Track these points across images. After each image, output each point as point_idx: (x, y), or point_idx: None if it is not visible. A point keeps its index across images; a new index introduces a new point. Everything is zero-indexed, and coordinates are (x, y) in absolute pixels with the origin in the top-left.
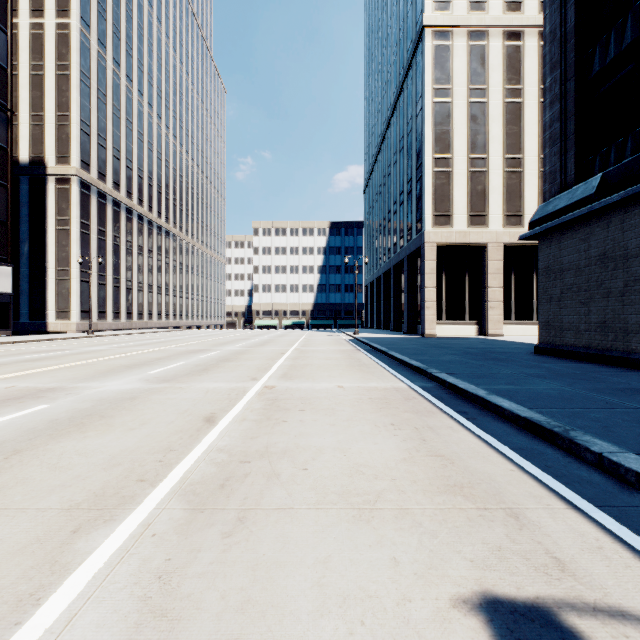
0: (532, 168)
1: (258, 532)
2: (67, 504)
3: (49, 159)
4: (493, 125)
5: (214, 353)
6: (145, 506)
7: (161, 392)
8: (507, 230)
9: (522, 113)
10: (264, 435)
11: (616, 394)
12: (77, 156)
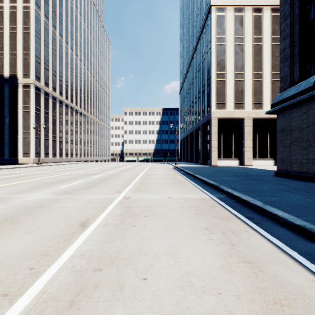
0: (267, 79)
1: None
2: None
3: (19, 75)
4: (247, 56)
5: (100, 175)
6: None
7: (60, 201)
8: (254, 111)
9: (262, 50)
10: (117, 239)
11: None
12: (33, 74)
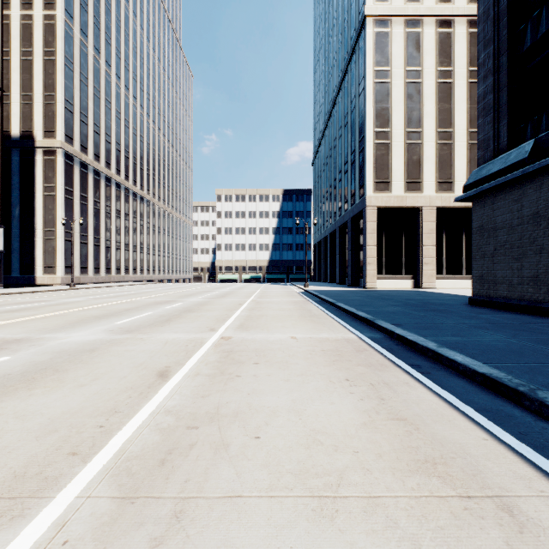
0: (461, 140)
1: (196, 537)
2: None
3: (37, 133)
4: (427, 102)
5: (179, 304)
6: (67, 493)
7: (121, 343)
8: (439, 195)
9: (452, 92)
10: (216, 393)
11: None
12: (62, 131)
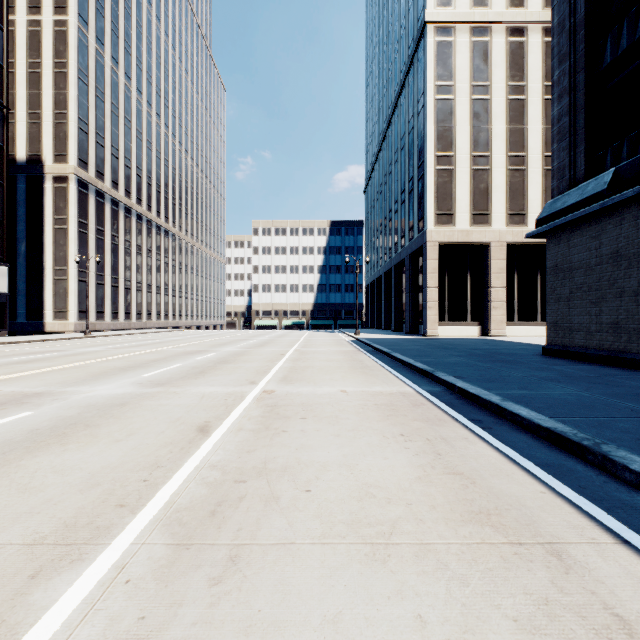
0: (536, 166)
1: (253, 577)
2: (30, 538)
3: (46, 157)
4: (496, 122)
5: (212, 354)
6: (121, 540)
7: (154, 397)
8: (510, 229)
9: (525, 110)
10: (262, 448)
11: (639, 400)
12: (75, 154)
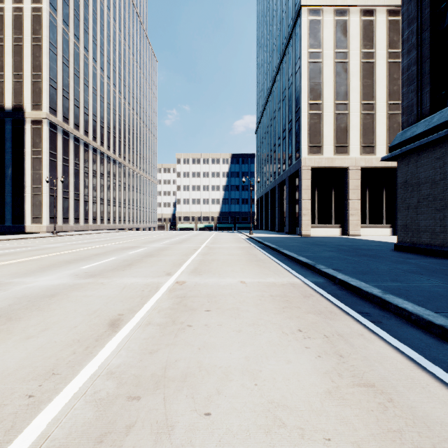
0: (382, 111)
1: None
2: None
3: (26, 106)
4: (353, 79)
5: (142, 249)
6: None
7: (82, 288)
8: (363, 157)
9: (374, 70)
10: (165, 347)
11: None
12: (47, 104)
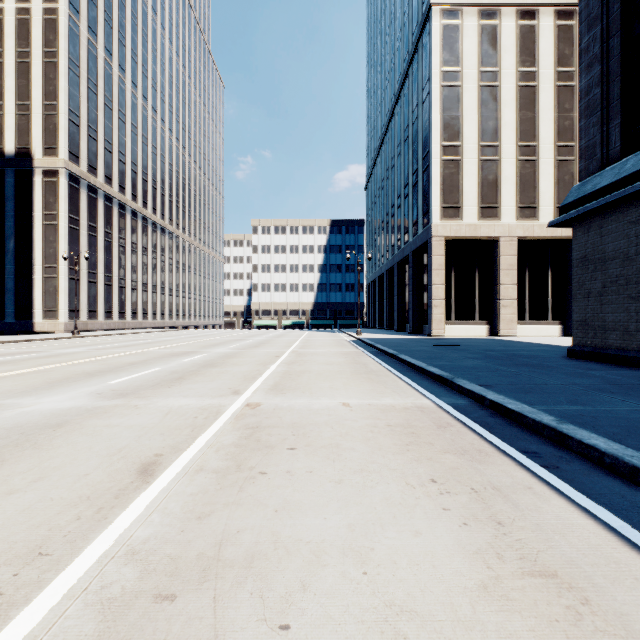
0: (547, 156)
1: None
2: None
3: (36, 151)
4: (506, 110)
5: (200, 356)
6: None
7: (105, 414)
8: (521, 223)
9: (537, 97)
10: (223, 509)
11: None
12: (65, 147)
